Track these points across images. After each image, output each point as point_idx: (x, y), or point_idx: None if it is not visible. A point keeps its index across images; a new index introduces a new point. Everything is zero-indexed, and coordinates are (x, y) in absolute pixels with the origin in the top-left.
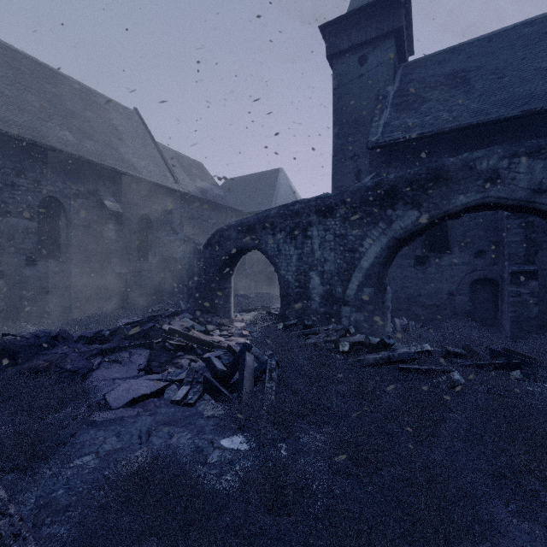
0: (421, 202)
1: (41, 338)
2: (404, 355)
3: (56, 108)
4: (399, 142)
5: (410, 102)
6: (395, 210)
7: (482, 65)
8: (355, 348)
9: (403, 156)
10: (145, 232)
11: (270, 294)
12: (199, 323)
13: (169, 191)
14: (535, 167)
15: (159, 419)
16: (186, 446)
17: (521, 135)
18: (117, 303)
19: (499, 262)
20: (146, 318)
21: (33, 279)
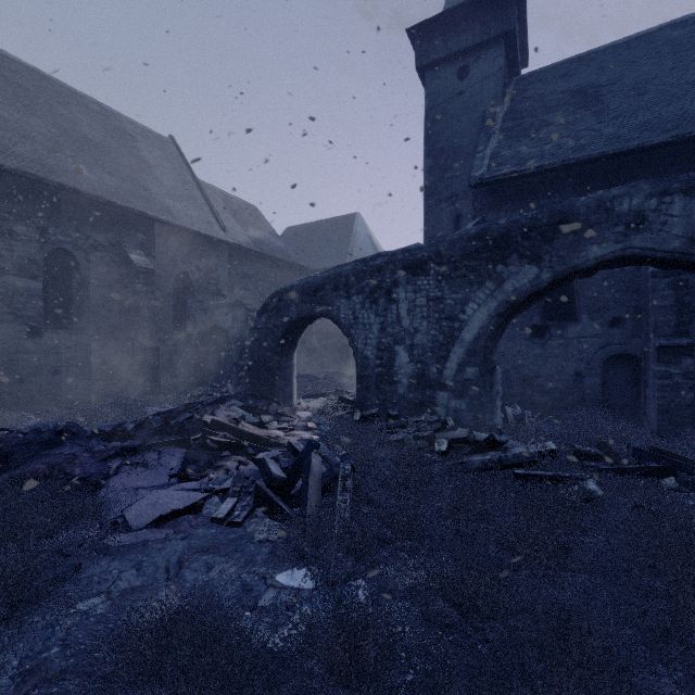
0: (542, 254)
1: (43, 433)
2: (521, 457)
3: (68, 135)
4: (511, 177)
5: (525, 127)
6: (507, 266)
7: (618, 78)
8: (455, 446)
9: (516, 196)
10: (183, 295)
11: (344, 374)
12: (252, 412)
13: (214, 241)
14: (693, 209)
15: (194, 544)
16: (230, 583)
17: (671, 168)
18: (146, 387)
19: (641, 334)
20: (182, 406)
21: (38, 356)
